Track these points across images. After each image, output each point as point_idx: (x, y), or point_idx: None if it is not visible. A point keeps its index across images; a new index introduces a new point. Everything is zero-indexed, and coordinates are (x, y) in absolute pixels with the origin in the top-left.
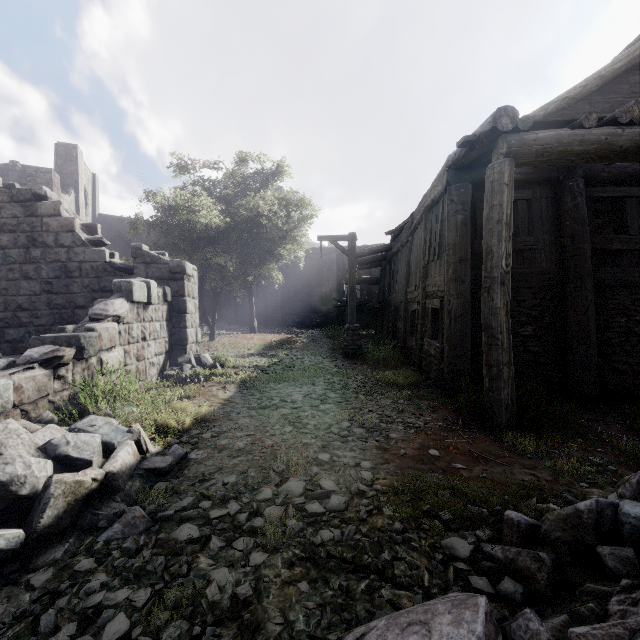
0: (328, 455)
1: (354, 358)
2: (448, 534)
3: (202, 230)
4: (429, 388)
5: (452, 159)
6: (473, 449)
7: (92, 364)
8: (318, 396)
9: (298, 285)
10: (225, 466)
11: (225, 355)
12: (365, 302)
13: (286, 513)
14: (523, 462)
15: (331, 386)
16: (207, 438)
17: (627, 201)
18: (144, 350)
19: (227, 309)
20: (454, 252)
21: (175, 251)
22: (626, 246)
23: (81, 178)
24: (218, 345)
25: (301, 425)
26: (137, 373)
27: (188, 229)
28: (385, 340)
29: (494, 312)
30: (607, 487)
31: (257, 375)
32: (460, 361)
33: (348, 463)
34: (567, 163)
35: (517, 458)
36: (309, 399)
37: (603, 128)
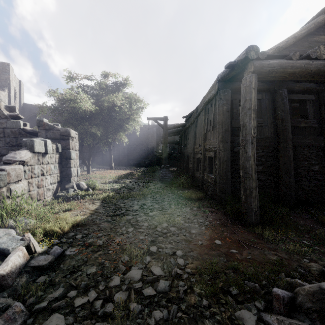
0: (156, 247)
1: (166, 183)
2: (238, 306)
3: (82, 113)
4: (208, 200)
5: (221, 76)
6: (239, 238)
7: (3, 192)
8: (148, 206)
9: (136, 144)
10: (89, 259)
11: (95, 182)
12: (171, 153)
13: (129, 297)
14: (269, 246)
15: (155, 200)
16: (79, 238)
17: (307, 102)
18: (43, 181)
19: (97, 157)
20: (222, 126)
21: (67, 124)
22: (307, 125)
23: (12, 82)
24: (91, 176)
25: (138, 226)
26: (38, 195)
27: (74, 112)
28: (182, 173)
29: (247, 159)
30: (319, 261)
31: (113, 194)
32: (225, 185)
33: (168, 252)
34: (284, 78)
35: (265, 243)
36: (143, 209)
37: (302, 60)
